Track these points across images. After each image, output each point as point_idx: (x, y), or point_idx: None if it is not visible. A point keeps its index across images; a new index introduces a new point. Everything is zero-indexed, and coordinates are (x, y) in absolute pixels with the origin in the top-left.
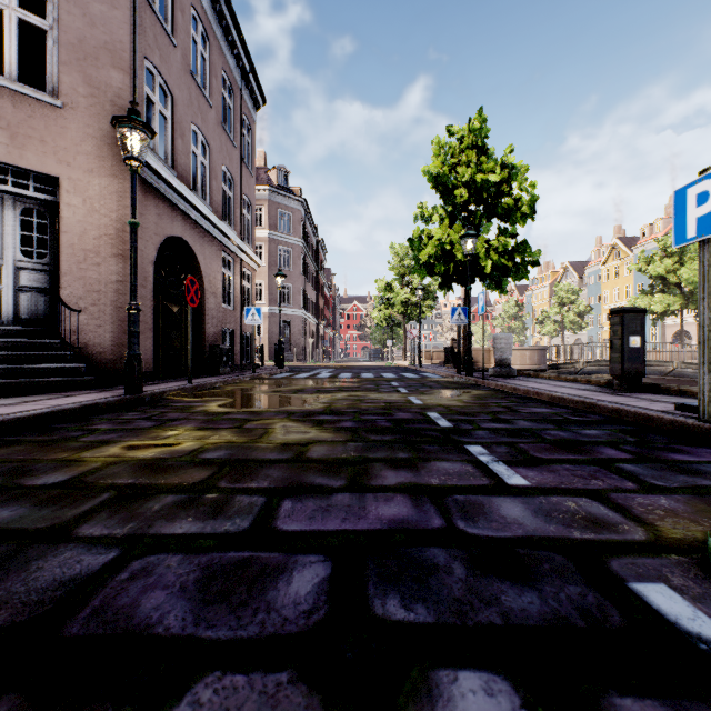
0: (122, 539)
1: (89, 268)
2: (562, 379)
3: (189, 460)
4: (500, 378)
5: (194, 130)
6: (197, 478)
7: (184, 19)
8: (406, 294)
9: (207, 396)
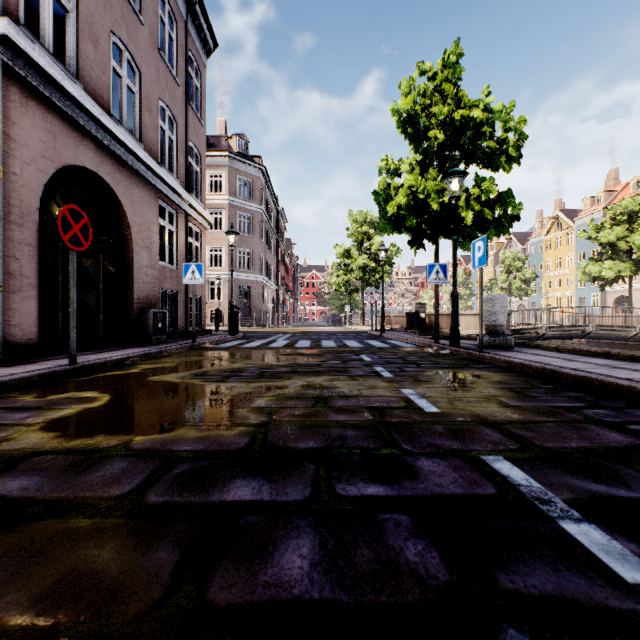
0: None
1: None
2: (582, 352)
3: None
4: (496, 349)
5: (117, 44)
6: None
7: None
8: (364, 260)
9: (78, 387)
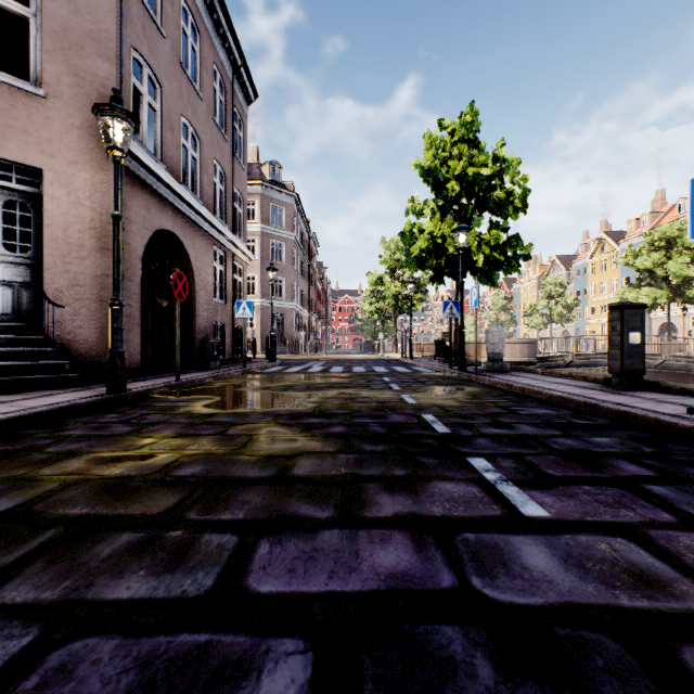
0: (49, 609)
1: (74, 262)
2: (556, 374)
3: (159, 479)
4: (493, 373)
5: (185, 123)
6: (163, 505)
7: (174, 10)
8: (396, 288)
9: (194, 393)
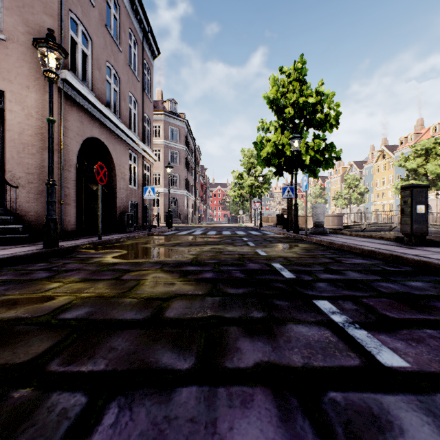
0: None
1: (26, 156)
2: (361, 235)
3: (44, 322)
4: (317, 235)
5: (109, 66)
6: (30, 353)
7: None
8: (251, 181)
9: (109, 248)
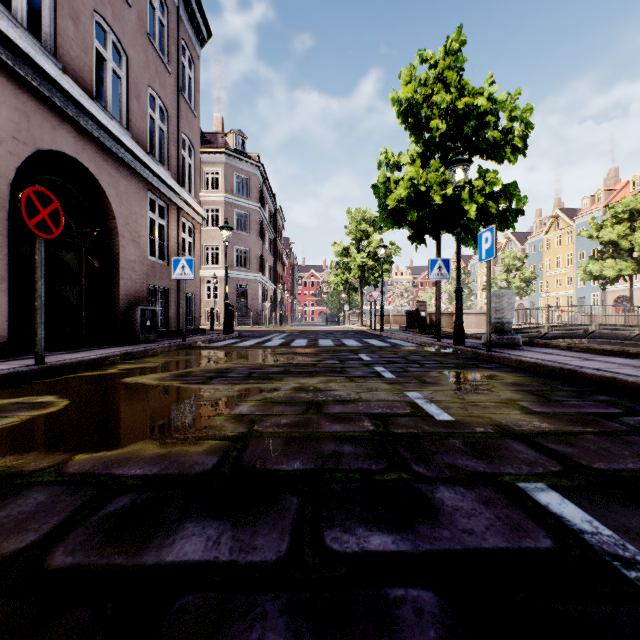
0: None
1: None
2: (597, 351)
3: None
4: (503, 348)
5: (101, 24)
6: None
7: None
8: (363, 258)
9: (38, 390)
